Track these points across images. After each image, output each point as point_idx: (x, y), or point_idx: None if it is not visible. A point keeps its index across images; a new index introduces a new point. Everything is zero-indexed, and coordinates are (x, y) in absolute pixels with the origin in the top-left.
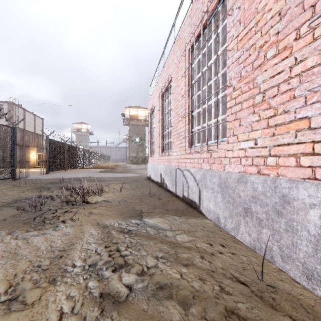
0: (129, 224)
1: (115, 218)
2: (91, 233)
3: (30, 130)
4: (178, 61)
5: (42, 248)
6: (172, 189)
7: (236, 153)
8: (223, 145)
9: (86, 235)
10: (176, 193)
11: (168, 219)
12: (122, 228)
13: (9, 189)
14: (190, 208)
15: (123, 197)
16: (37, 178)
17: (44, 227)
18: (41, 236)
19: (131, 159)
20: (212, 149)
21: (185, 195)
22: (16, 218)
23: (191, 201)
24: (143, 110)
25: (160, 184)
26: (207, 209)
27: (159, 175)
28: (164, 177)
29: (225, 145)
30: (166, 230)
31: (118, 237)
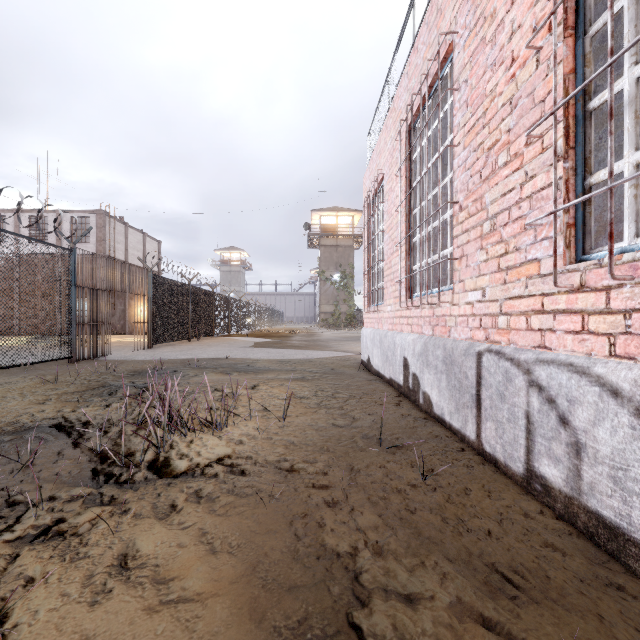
0: None
1: None
2: None
3: (136, 263)
4: None
5: None
6: (457, 421)
7: None
8: None
9: None
10: (483, 444)
11: None
12: None
13: (27, 390)
14: (619, 577)
15: (287, 445)
16: (122, 358)
17: None
18: None
19: (323, 318)
20: None
21: (547, 477)
22: None
23: (613, 533)
24: (349, 215)
25: (404, 391)
26: None
27: (400, 363)
28: (418, 373)
29: None
30: None
31: None
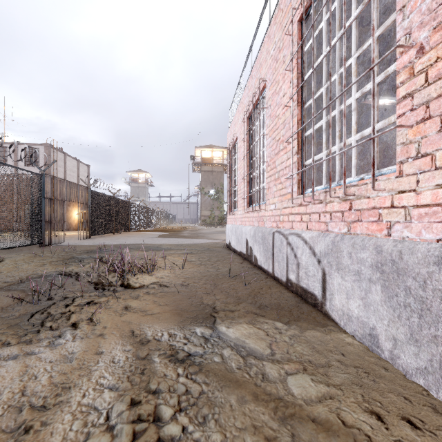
0: (189, 339)
1: (165, 323)
2: (113, 358)
3: (72, 181)
4: (278, 50)
5: (3, 396)
6: (266, 266)
7: (428, 195)
8: (385, 181)
9: (100, 364)
10: (274, 273)
11: (265, 331)
12: (174, 350)
13: (27, 260)
14: (304, 304)
15: (185, 278)
16: (74, 244)
17: (36, 338)
18: (19, 361)
19: (203, 219)
20: (354, 193)
21: (291, 279)
22: (3, 315)
23: (305, 292)
24: (220, 150)
25: (246, 257)
26: (344, 312)
27: (244, 242)
28: (252, 246)
29: (393, 180)
30: (264, 361)
31: (162, 374)
